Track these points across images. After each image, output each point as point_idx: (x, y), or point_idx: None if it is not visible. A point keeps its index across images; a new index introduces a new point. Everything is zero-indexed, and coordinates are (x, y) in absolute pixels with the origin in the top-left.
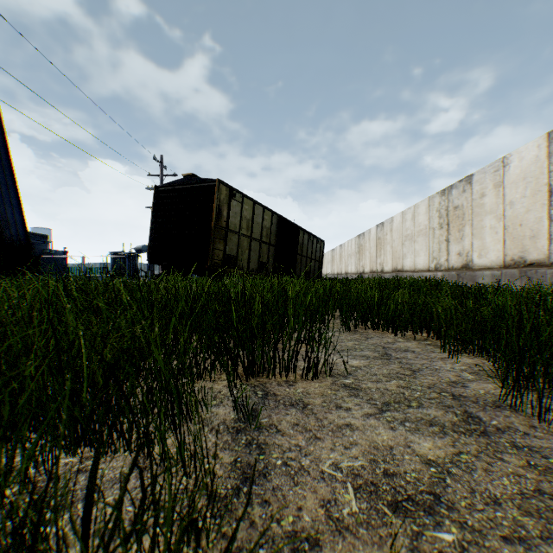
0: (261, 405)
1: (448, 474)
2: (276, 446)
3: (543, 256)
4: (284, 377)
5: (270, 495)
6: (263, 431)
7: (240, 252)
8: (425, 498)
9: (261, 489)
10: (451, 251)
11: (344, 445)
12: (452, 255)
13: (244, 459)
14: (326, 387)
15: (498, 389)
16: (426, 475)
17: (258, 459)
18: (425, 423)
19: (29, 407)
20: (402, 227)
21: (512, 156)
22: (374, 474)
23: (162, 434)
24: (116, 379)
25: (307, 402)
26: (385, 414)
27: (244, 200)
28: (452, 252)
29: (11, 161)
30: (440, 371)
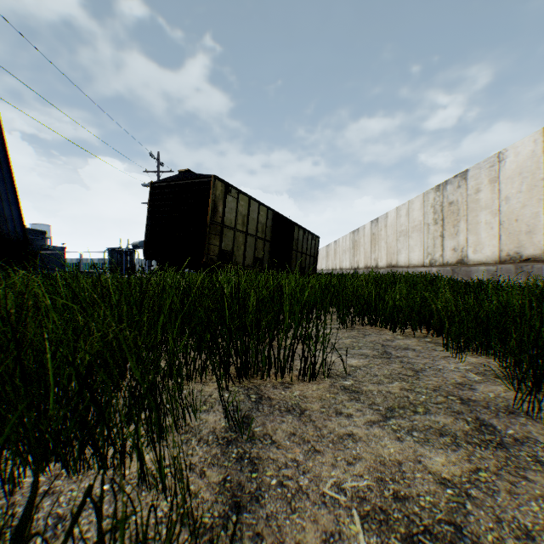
0: (254, 411)
1: (468, 498)
2: (270, 461)
3: (539, 251)
4: (280, 378)
5: (263, 526)
6: (257, 442)
7: (236, 248)
8: (444, 530)
9: (253, 517)
10: (446, 246)
11: (346, 460)
12: (447, 250)
13: (235, 477)
14: (324, 390)
15: (509, 392)
16: (442, 499)
17: (250, 477)
18: (434, 433)
19: None
20: (396, 223)
21: (508, 152)
22: (383, 498)
23: (140, 451)
24: (88, 388)
25: (304, 407)
26: (390, 421)
27: (239, 195)
28: (447, 248)
29: (9, 157)
30: (444, 372)
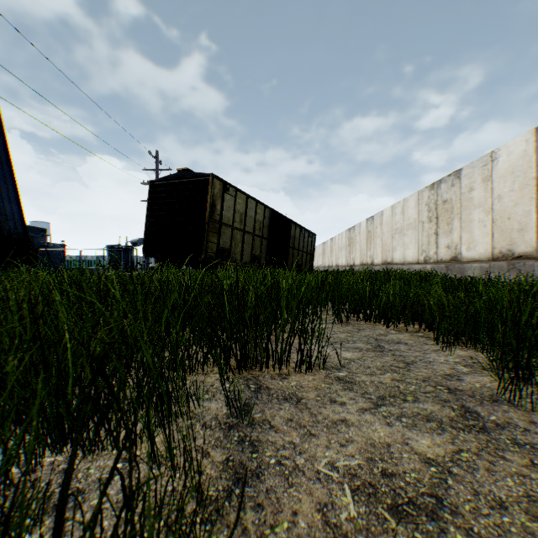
0: (254, 399)
1: (450, 474)
2: (269, 443)
3: (530, 248)
4: (277, 369)
5: (263, 498)
6: (256, 427)
7: (233, 245)
8: (427, 502)
9: (254, 491)
10: (440, 243)
11: (339, 442)
12: (441, 248)
13: (237, 457)
14: (319, 380)
15: (494, 382)
16: (426, 475)
17: (251, 457)
18: (422, 419)
19: (12, 404)
20: (391, 221)
21: (500, 151)
22: (372, 474)
23: (151, 432)
24: (103, 375)
25: (300, 396)
26: (381, 408)
27: (237, 194)
28: (441, 245)
29: (10, 156)
30: (434, 364)
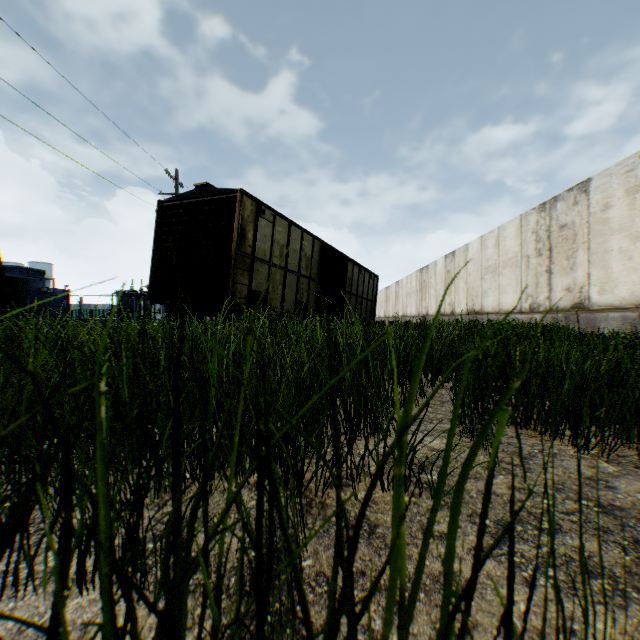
0: None
1: None
2: None
3: None
4: None
5: None
6: None
7: (271, 288)
8: None
9: None
10: (555, 285)
11: None
12: (556, 291)
13: None
14: None
15: None
16: None
17: None
18: None
19: None
20: (480, 257)
21: None
22: None
23: None
24: None
25: None
26: None
27: (276, 219)
28: (556, 287)
29: None
30: None
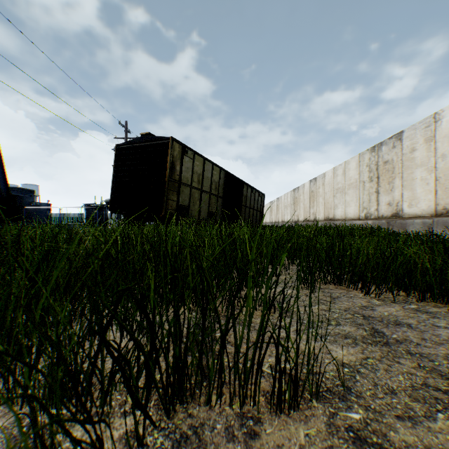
0: None
1: None
2: None
3: None
4: (237, 398)
5: None
6: None
7: (192, 203)
8: None
9: None
10: (381, 201)
11: None
12: (382, 205)
13: None
14: (321, 442)
15: None
16: None
17: None
18: None
19: None
20: (333, 181)
21: (445, 112)
22: None
23: None
24: None
25: None
26: None
27: (195, 156)
28: (382, 202)
29: None
30: None
